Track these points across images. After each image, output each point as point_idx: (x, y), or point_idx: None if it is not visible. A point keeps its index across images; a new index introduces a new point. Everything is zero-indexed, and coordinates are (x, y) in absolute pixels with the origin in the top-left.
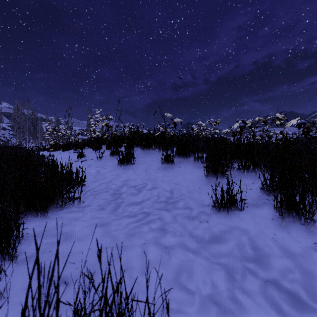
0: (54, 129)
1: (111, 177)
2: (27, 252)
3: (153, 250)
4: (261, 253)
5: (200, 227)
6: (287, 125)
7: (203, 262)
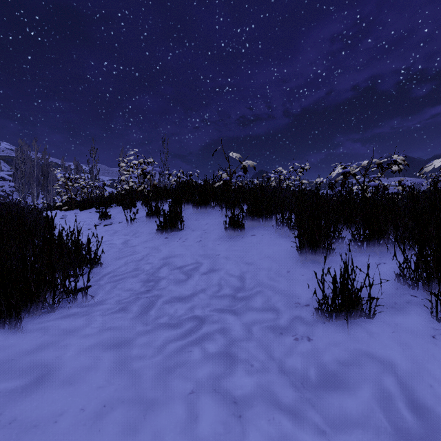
0: (68, 178)
1: (144, 251)
2: None
3: (210, 410)
4: (433, 421)
5: (298, 351)
6: (425, 169)
7: None
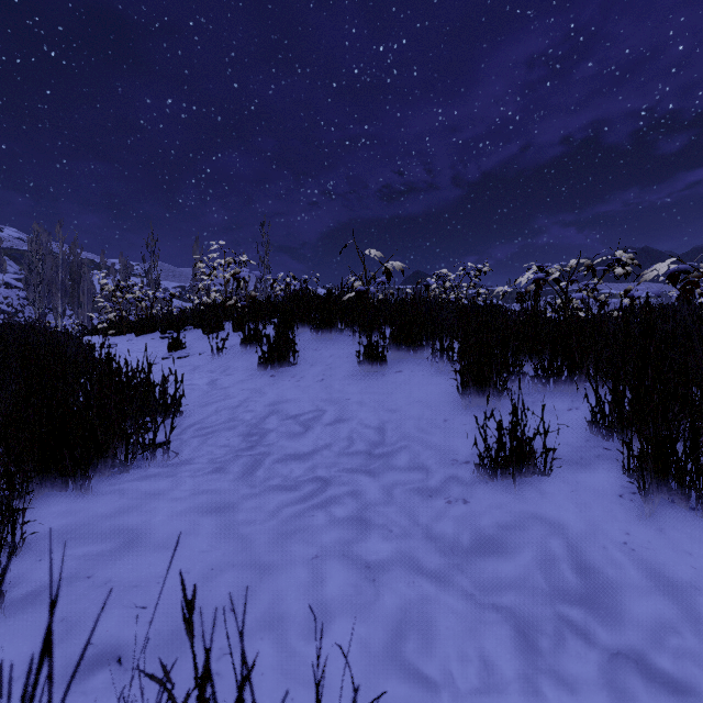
0: (118, 285)
1: (242, 395)
2: (33, 579)
3: (338, 574)
4: (598, 581)
5: (450, 515)
6: (644, 276)
7: (459, 605)
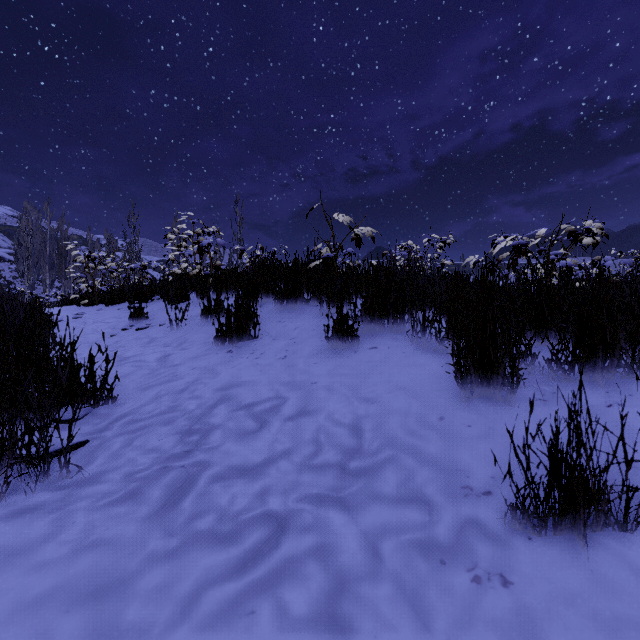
0: (89, 256)
1: (191, 375)
2: None
3: None
4: None
5: (485, 615)
6: None
7: None
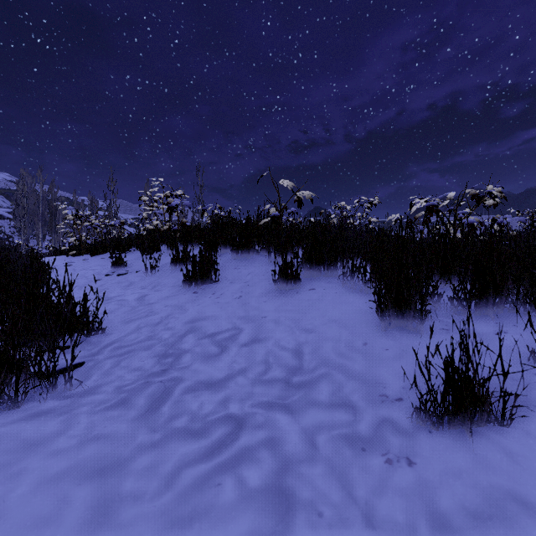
0: (76, 214)
1: (164, 311)
2: None
3: None
4: None
5: (394, 486)
6: None
7: None
